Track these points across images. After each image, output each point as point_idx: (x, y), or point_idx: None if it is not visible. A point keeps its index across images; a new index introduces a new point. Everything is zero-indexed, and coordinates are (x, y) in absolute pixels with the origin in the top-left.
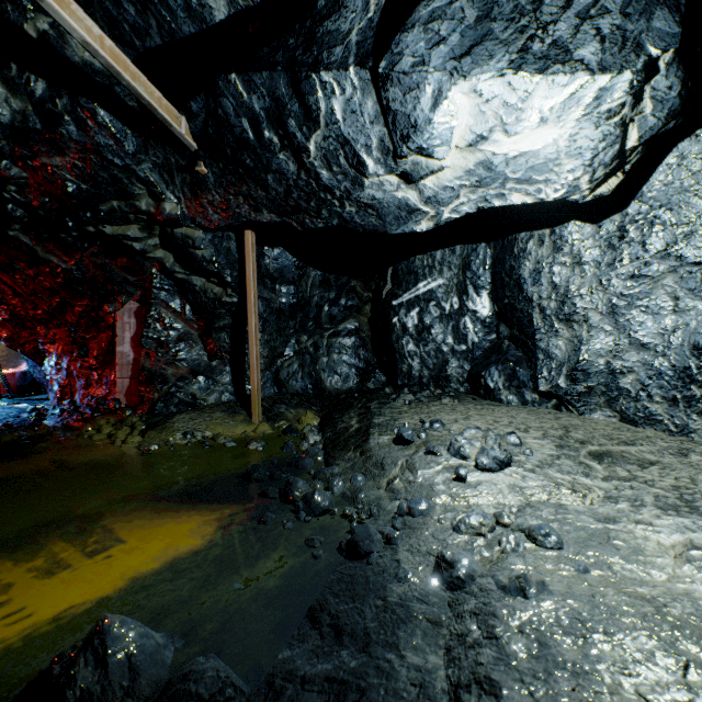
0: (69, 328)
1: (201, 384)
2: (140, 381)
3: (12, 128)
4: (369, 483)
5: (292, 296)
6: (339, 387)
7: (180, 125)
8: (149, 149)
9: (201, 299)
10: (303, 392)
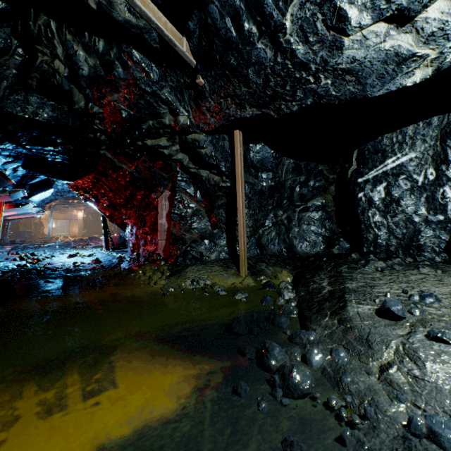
0: (135, 209)
1: (206, 245)
2: (170, 242)
3: (90, 79)
4: (353, 361)
5: (270, 180)
6: (308, 251)
7: (182, 45)
8: (167, 77)
9: (206, 186)
10: (279, 254)
